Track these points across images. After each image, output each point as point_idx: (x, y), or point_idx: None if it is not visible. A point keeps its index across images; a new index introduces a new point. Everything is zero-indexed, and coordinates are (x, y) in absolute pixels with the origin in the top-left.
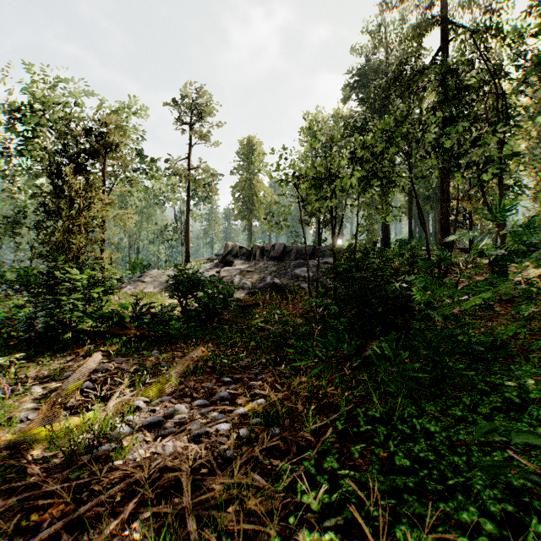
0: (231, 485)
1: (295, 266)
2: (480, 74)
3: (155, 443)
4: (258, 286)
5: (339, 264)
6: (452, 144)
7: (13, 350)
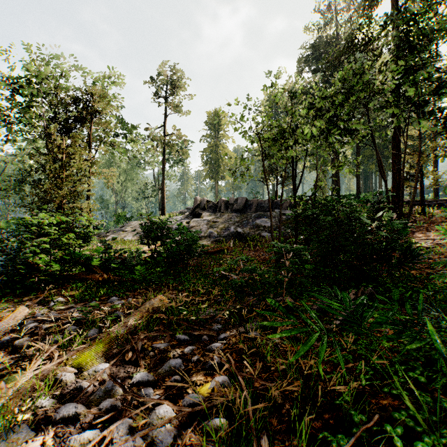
0: None
1: (256, 217)
2: (446, 19)
3: None
4: (223, 235)
5: (307, 207)
6: (415, 93)
7: None
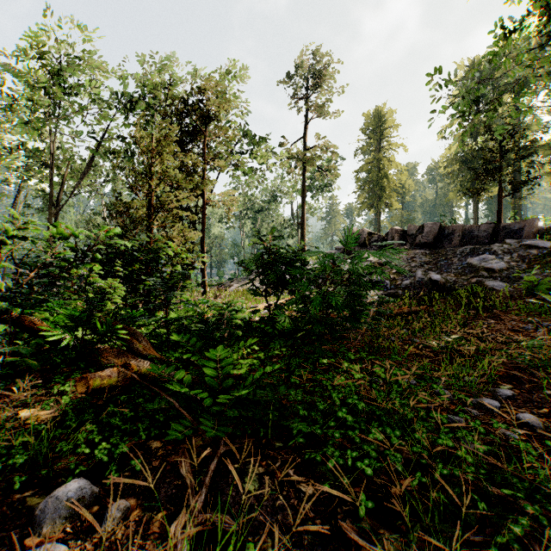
0: None
1: (466, 254)
2: None
3: None
4: (401, 285)
5: None
6: None
7: None
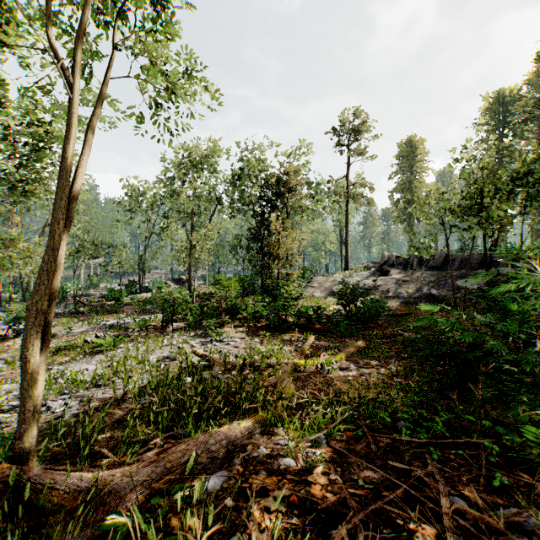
0: (373, 382)
1: (457, 277)
2: None
3: (344, 373)
4: (413, 296)
5: (471, 291)
6: None
7: (261, 329)
